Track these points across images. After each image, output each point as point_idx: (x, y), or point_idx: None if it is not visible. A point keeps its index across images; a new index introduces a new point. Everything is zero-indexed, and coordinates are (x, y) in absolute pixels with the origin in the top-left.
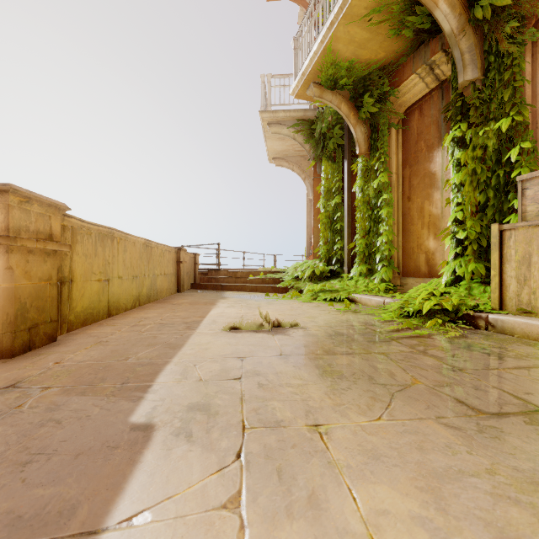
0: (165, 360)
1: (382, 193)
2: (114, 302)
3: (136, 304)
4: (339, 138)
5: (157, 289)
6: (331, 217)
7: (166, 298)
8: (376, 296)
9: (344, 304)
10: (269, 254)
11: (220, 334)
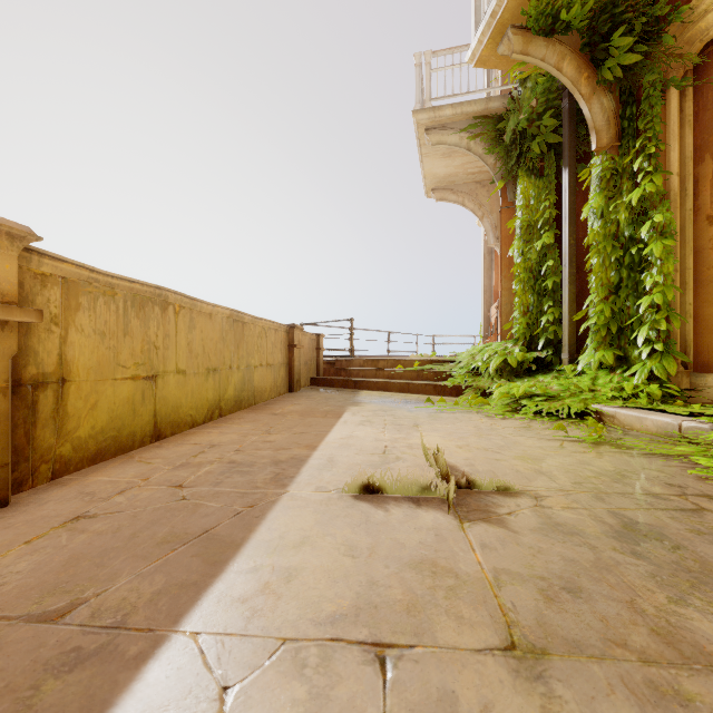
0: (158, 629)
1: (649, 214)
2: (169, 414)
3: (215, 414)
4: (552, 133)
5: (253, 388)
6: (534, 270)
7: (269, 402)
8: (653, 412)
9: (577, 423)
10: (425, 335)
11: (335, 508)
